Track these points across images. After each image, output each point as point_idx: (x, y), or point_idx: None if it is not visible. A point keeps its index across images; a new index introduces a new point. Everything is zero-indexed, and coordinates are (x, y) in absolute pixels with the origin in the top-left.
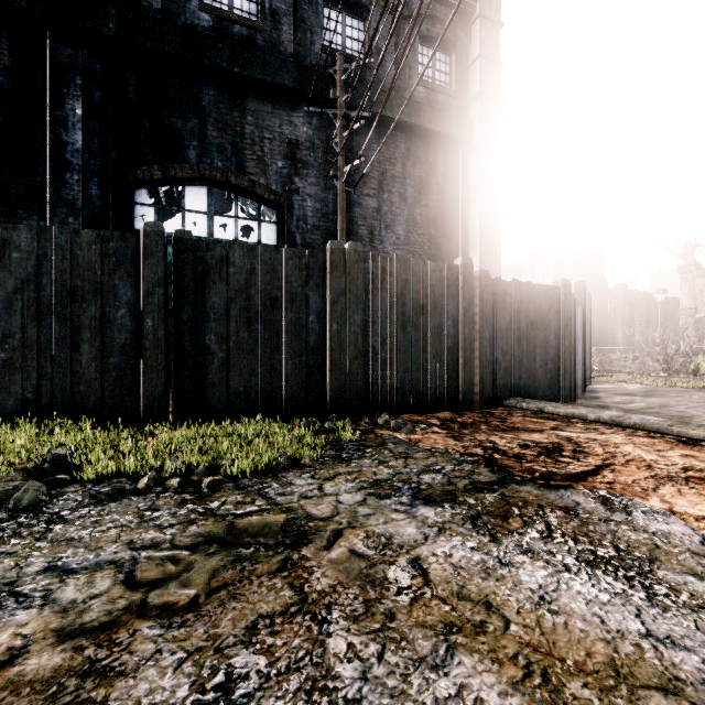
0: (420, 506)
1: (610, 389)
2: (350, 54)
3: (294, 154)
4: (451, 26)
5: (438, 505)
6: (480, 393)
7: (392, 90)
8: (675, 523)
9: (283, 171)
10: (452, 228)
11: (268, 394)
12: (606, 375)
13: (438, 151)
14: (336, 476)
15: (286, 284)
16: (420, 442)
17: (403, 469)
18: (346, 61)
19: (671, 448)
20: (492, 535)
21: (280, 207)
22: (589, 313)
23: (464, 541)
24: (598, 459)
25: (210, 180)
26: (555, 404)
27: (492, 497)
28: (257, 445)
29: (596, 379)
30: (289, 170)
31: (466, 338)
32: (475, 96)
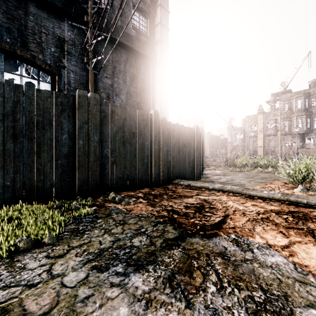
0: (131, 274)
1: (211, 173)
2: (96, 1)
3: (62, 46)
4: (147, 5)
5: (145, 269)
6: (162, 178)
7: (119, 27)
8: (276, 255)
9: (55, 54)
10: (148, 100)
11: (31, 186)
12: (207, 167)
13: (142, 62)
14: (69, 251)
15: (46, 113)
16: (132, 210)
17: (121, 235)
18: (94, 4)
19: (246, 201)
20: (186, 298)
21: (53, 74)
22: (203, 141)
23: (167, 314)
24: (222, 212)
25: (1, 48)
26: (195, 182)
27: (179, 252)
28: (3, 231)
29: (204, 169)
30: (59, 54)
31: (156, 151)
32: (158, 41)
